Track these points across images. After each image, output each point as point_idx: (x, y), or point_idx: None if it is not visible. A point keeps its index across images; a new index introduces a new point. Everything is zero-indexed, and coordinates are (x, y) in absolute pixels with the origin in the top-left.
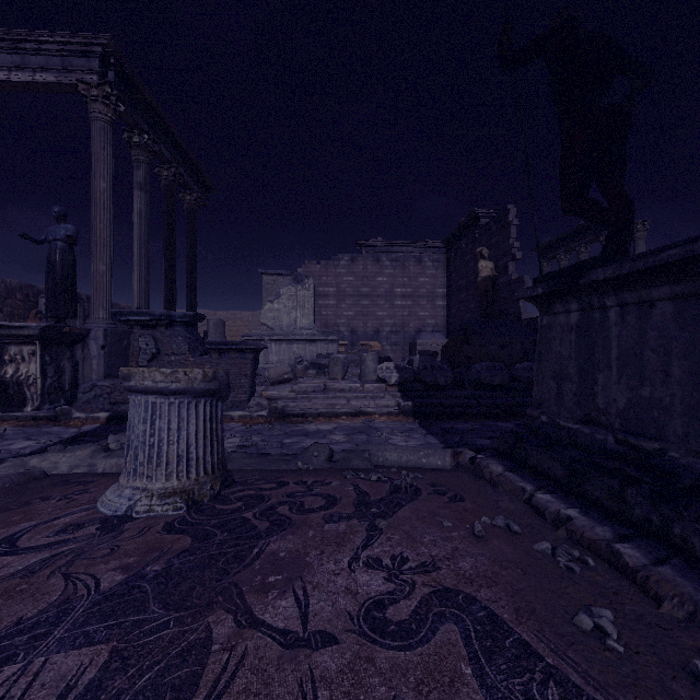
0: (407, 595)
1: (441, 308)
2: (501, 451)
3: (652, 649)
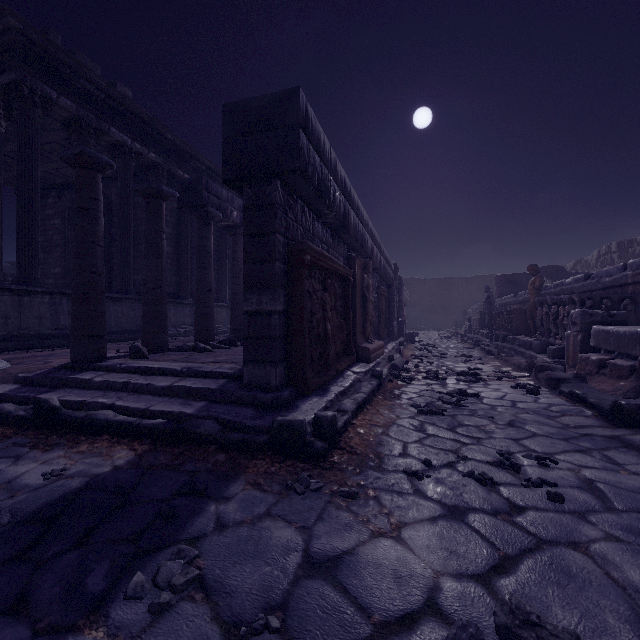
0: (7, 355)
1: None
2: None
3: None
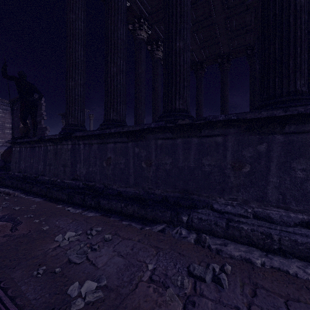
0: None
1: (8, 134)
2: (1, 184)
3: (2, 199)
